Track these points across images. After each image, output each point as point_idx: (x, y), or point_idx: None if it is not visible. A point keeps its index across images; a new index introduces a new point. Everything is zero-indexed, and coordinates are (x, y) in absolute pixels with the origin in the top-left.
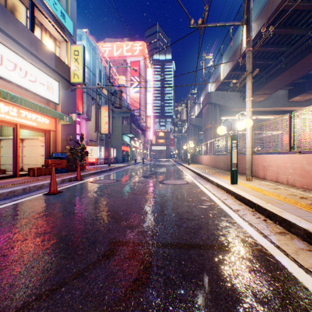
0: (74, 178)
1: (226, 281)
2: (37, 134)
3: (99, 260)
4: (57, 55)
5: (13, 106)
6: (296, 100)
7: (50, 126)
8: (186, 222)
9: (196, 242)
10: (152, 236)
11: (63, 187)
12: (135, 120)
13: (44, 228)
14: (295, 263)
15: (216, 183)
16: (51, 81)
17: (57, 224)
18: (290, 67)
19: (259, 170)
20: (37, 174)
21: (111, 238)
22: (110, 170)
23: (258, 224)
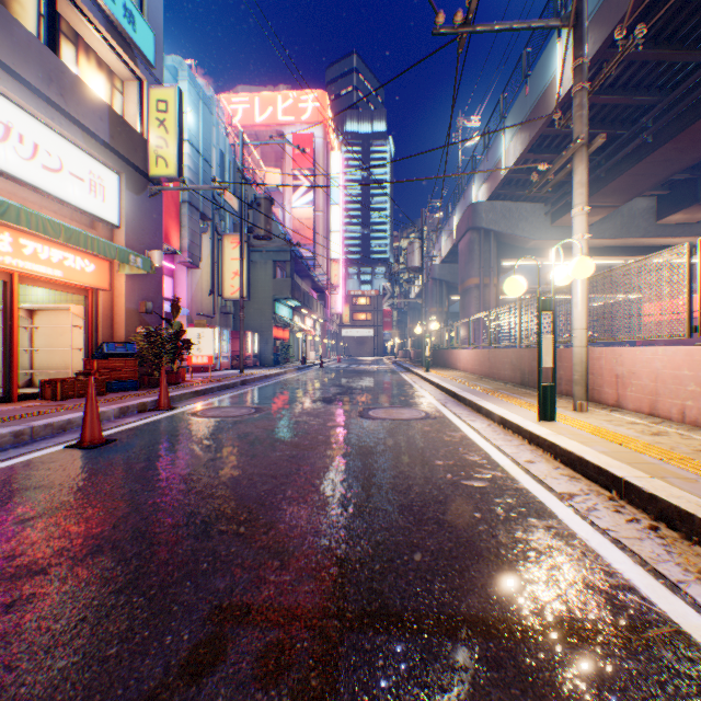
0: (154, 405)
1: None
2: (68, 298)
3: (165, 688)
4: (114, 110)
5: (1, 227)
6: (675, 222)
7: (99, 280)
8: (437, 535)
9: (471, 608)
10: (339, 585)
11: (120, 429)
12: (303, 268)
13: (31, 557)
14: None
15: (501, 417)
16: (101, 172)
17: (73, 543)
18: (666, 140)
19: (603, 385)
20: (63, 394)
21: (217, 594)
22: (243, 384)
23: (638, 541)
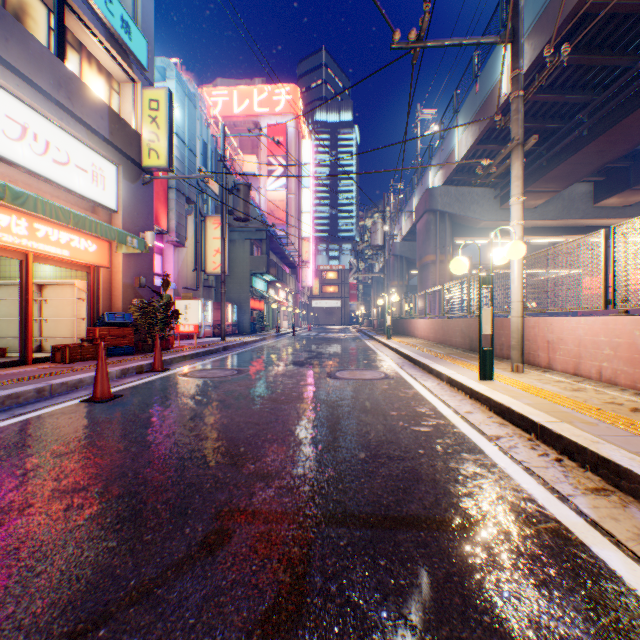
0: (149, 367)
1: (485, 612)
2: (72, 274)
3: (190, 557)
4: (113, 110)
5: (19, 214)
6: (611, 205)
7: (100, 259)
8: (387, 465)
9: (410, 511)
10: (311, 497)
11: (123, 387)
12: (277, 245)
13: (74, 480)
14: (638, 564)
15: (448, 377)
16: (102, 164)
17: (104, 471)
18: (599, 134)
19: (537, 350)
20: (71, 358)
21: (220, 503)
22: (225, 349)
23: (544, 468)
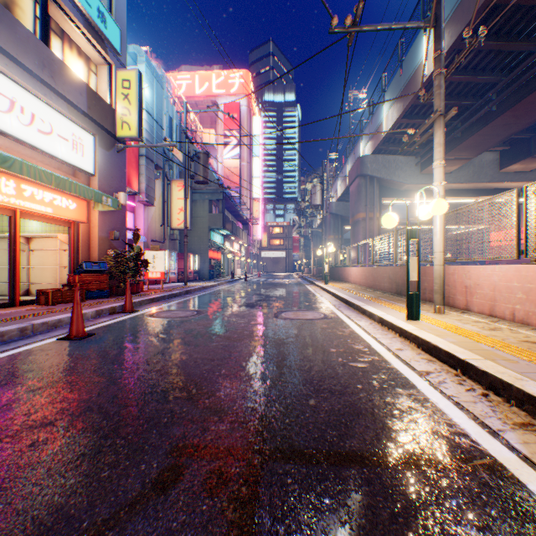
0: (121, 308)
1: None
2: (56, 228)
3: (143, 496)
4: (91, 88)
5: (8, 176)
6: (514, 170)
7: (79, 215)
8: (330, 400)
9: (352, 447)
10: (260, 432)
11: (97, 326)
12: (232, 205)
13: (42, 414)
14: None
15: (379, 317)
16: (81, 134)
17: (71, 405)
18: (506, 109)
19: (456, 293)
20: (53, 300)
21: (175, 438)
22: (187, 293)
23: (473, 403)
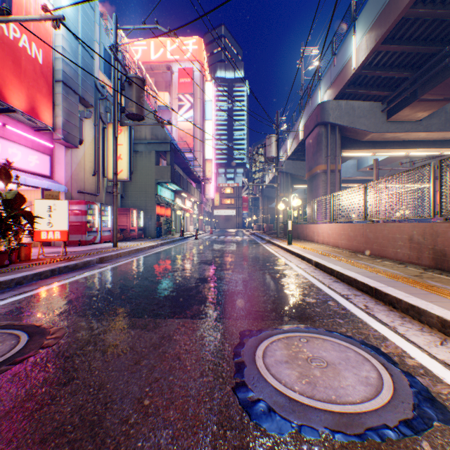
0: None
1: None
2: None
3: None
4: None
5: None
6: None
7: None
8: None
9: None
10: None
11: None
12: (182, 160)
13: None
14: None
15: None
16: None
17: None
18: None
19: None
20: None
21: None
22: (102, 261)
23: None
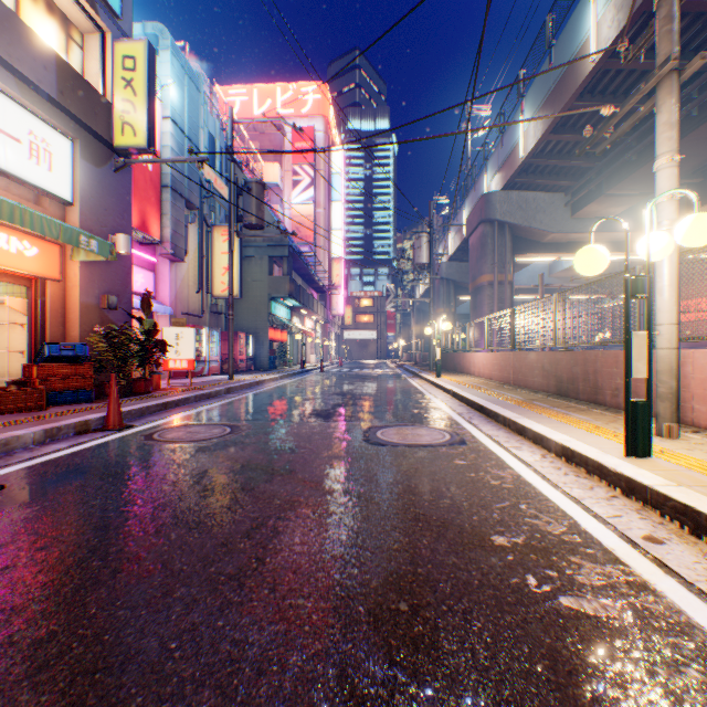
0: (101, 423)
1: None
2: (8, 289)
3: None
4: (64, 60)
5: None
6: None
7: (44, 267)
8: None
9: None
10: None
11: (29, 463)
12: (302, 265)
13: None
14: None
15: (563, 446)
16: (46, 134)
17: None
18: None
19: (691, 400)
20: None
21: None
22: (229, 392)
23: None
